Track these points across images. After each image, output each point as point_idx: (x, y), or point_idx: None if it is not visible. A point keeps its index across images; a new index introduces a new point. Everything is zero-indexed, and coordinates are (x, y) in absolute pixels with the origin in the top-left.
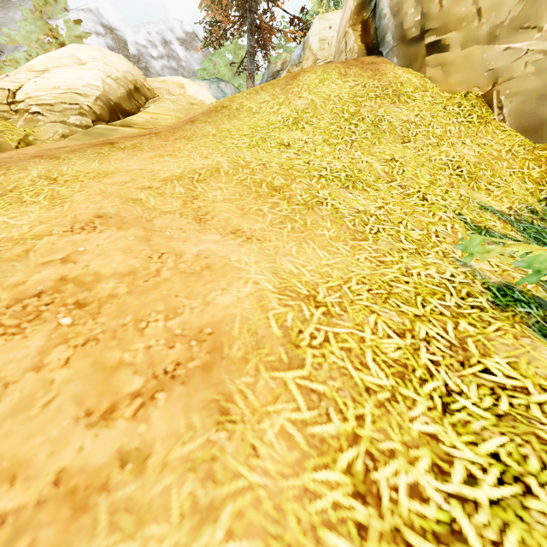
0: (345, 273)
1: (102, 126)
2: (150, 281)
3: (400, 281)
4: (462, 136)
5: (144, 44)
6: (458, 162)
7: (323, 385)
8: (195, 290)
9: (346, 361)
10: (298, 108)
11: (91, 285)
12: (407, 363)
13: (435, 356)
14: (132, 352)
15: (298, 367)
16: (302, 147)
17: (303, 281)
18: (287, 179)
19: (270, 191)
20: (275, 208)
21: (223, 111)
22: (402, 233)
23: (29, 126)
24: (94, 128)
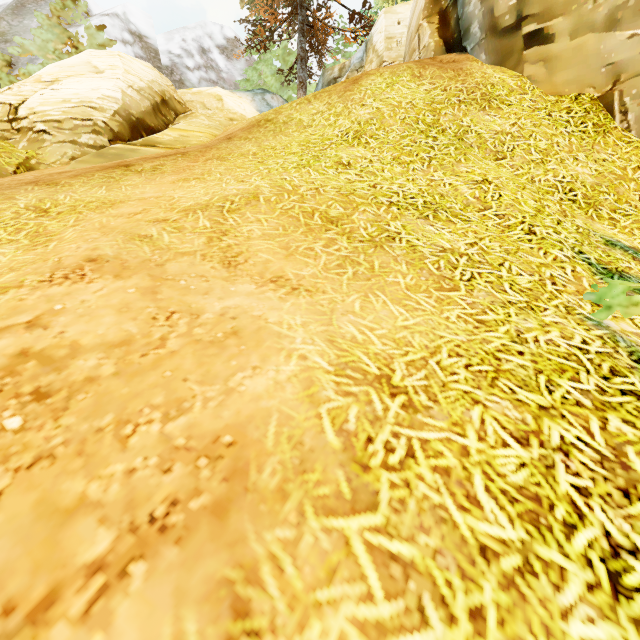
0: (431, 339)
1: (120, 146)
2: (150, 355)
3: (511, 351)
4: (574, 150)
5: (178, 53)
6: (570, 184)
7: (410, 543)
8: (213, 369)
9: (444, 492)
10: (360, 118)
11: (62, 363)
12: (539, 493)
13: (581, 479)
14: (102, 481)
15: (368, 509)
16: (365, 167)
17: (372, 353)
18: (347, 208)
19: (324, 224)
20: (331, 247)
21: (267, 125)
22: (505, 280)
23: (33, 148)
24: (109, 148)
